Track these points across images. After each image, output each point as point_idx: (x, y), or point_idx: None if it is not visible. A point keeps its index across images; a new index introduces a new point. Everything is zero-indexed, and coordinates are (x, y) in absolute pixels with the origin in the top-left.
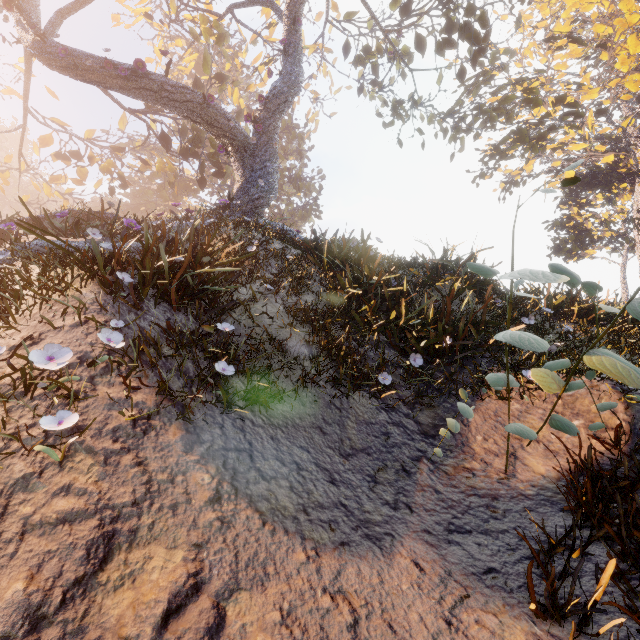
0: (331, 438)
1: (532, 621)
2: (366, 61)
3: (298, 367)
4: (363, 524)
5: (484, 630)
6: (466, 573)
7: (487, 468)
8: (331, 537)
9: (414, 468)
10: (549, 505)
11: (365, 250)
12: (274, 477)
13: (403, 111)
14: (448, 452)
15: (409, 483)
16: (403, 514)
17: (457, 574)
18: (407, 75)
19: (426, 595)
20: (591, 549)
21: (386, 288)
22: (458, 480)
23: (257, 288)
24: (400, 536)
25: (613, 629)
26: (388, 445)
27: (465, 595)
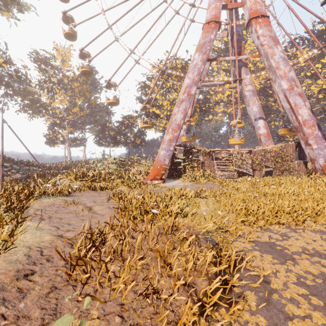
0: None
1: None
2: None
3: None
4: None
5: None
6: None
7: None
8: None
9: None
10: None
11: None
12: None
13: None
14: None
15: None
16: None
17: None
18: None
19: None
20: None
21: None
22: None
23: None
24: None
25: None
26: None
27: None
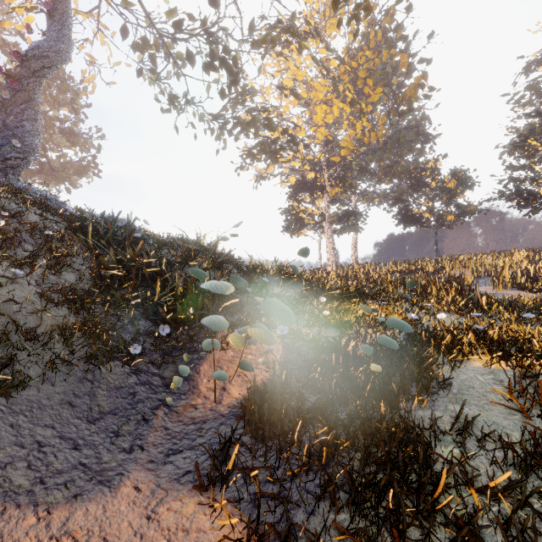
0: (80, 409)
1: (201, 494)
2: (145, 50)
3: (49, 350)
4: (98, 474)
5: (171, 512)
6: (170, 481)
7: (206, 401)
8: (65, 495)
9: (152, 416)
10: (234, 418)
11: (132, 232)
12: (10, 463)
13: (178, 104)
14: (182, 396)
15: (146, 429)
16: (135, 454)
17: (164, 484)
18: (182, 76)
19: (138, 507)
20: (246, 439)
21: (146, 269)
22: (184, 416)
23: (3, 270)
24: (129, 472)
25: (240, 481)
26: (134, 402)
27: (165, 495)
